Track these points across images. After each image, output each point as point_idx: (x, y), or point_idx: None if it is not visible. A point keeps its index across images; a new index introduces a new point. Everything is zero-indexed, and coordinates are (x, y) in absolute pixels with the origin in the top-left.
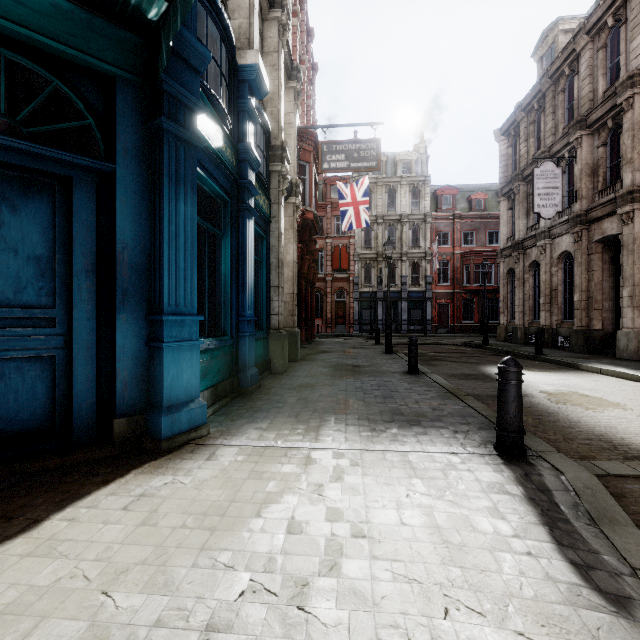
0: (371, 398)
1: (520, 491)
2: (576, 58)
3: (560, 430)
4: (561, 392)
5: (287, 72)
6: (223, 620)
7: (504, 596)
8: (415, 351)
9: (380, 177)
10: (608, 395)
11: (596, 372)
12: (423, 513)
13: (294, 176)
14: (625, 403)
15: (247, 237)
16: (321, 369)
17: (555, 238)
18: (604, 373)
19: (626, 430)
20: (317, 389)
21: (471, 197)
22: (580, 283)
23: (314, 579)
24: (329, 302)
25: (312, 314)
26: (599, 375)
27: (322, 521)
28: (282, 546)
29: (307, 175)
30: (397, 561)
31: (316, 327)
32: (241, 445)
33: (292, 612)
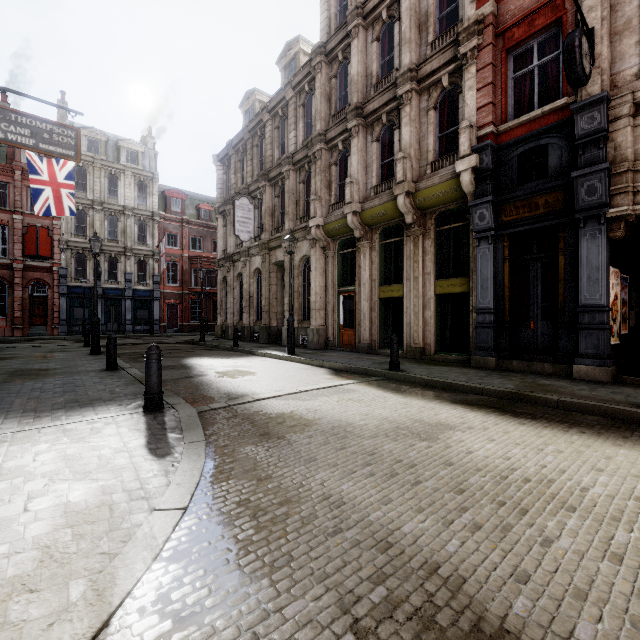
0: (49, 395)
1: (144, 427)
2: (264, 126)
3: (206, 392)
4: (228, 370)
5: None
6: None
7: (93, 470)
8: (114, 349)
9: (98, 158)
10: (254, 369)
11: (263, 356)
12: (57, 452)
13: None
14: (259, 372)
15: None
16: None
17: (252, 257)
18: (266, 356)
19: (244, 386)
20: None
21: (199, 206)
22: (265, 293)
23: None
24: (19, 296)
25: None
26: (263, 357)
27: None
28: None
29: None
30: (19, 478)
31: None
32: None
33: None
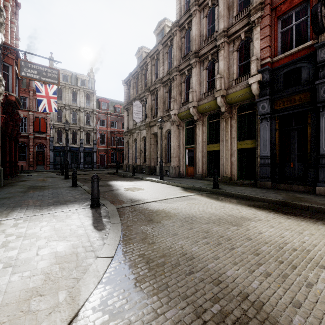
0: (46, 198)
1: (91, 215)
2: (147, 64)
3: (120, 198)
4: (130, 187)
5: None
6: None
7: (67, 236)
8: (75, 176)
9: (67, 84)
10: (143, 187)
11: (147, 180)
12: (50, 226)
13: None
14: (145, 188)
15: None
16: (18, 189)
17: (141, 130)
18: (149, 180)
19: (138, 195)
20: (12, 198)
21: (115, 106)
22: (148, 148)
23: None
24: (31, 151)
25: (16, 158)
26: (147, 181)
27: (2, 238)
28: None
29: (10, 72)
30: (33, 238)
31: (21, 167)
32: None
33: None
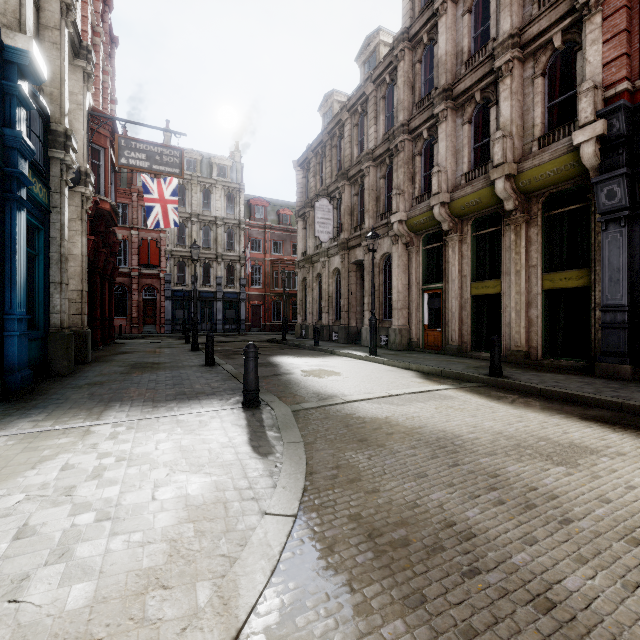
0: (162, 386)
1: (245, 423)
2: (343, 126)
3: (295, 391)
4: (312, 369)
5: (74, 48)
6: (3, 514)
7: (205, 463)
8: (212, 346)
9: (195, 175)
10: (338, 369)
11: (344, 356)
12: (174, 442)
13: (84, 163)
14: (343, 372)
15: (17, 230)
16: (116, 368)
17: (331, 257)
18: (348, 356)
19: (331, 386)
20: (107, 385)
21: (280, 211)
22: (344, 292)
23: (81, 484)
24: (135, 300)
25: (111, 313)
26: (344, 357)
27: (93, 460)
28: (55, 477)
29: (103, 161)
30: (145, 464)
31: (118, 328)
32: (12, 434)
33: (61, 498)
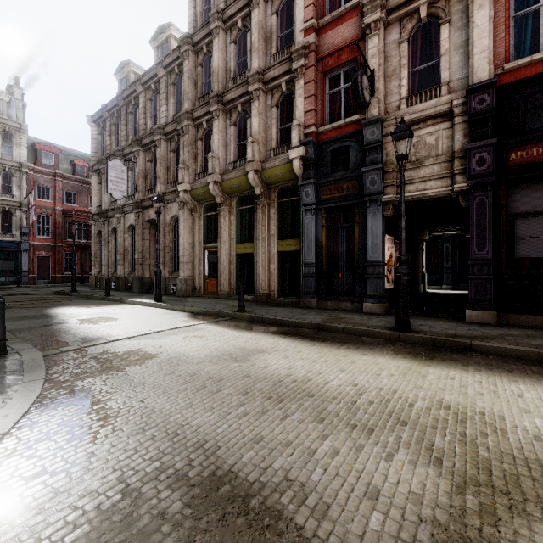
0: None
1: None
2: (138, 96)
3: (61, 338)
4: (91, 317)
5: None
6: None
7: None
8: None
9: None
10: (119, 315)
11: (132, 303)
12: None
13: None
14: (122, 318)
15: None
16: None
17: (127, 214)
18: (136, 303)
19: (102, 330)
20: None
21: (74, 162)
22: (139, 247)
23: None
24: None
25: None
26: (132, 305)
27: None
28: None
29: None
30: None
31: None
32: None
33: None
